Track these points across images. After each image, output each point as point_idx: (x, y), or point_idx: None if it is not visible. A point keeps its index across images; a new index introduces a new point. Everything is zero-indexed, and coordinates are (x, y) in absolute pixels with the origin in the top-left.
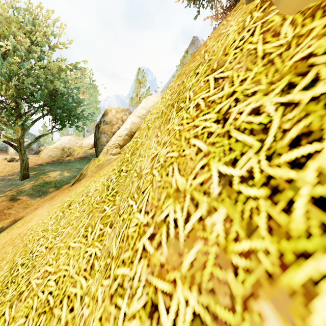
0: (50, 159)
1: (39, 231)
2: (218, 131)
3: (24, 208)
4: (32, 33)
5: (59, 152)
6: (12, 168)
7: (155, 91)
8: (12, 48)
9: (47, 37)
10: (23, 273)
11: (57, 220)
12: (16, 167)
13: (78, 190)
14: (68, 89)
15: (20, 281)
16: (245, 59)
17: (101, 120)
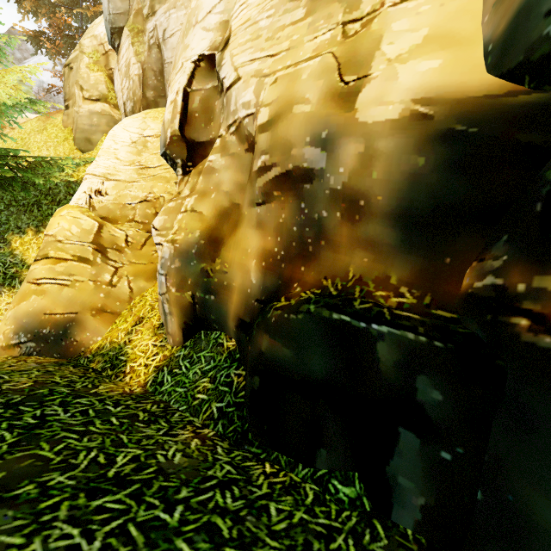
0: None
1: None
2: (56, 136)
3: None
4: None
5: None
6: None
7: None
8: None
9: None
10: None
11: None
12: None
13: None
14: None
15: None
16: (61, 129)
17: None
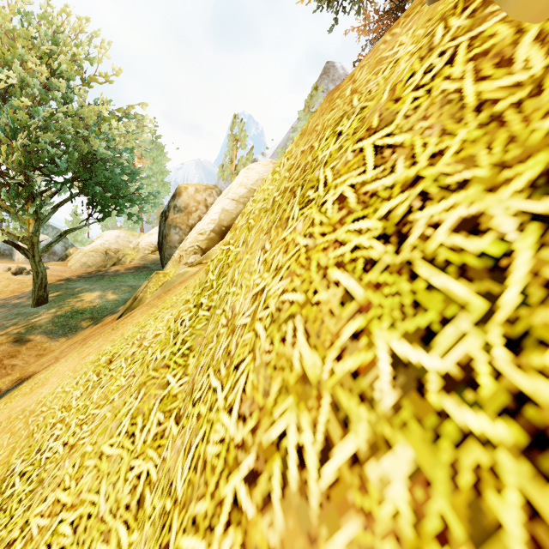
0: (84, 270)
1: (57, 407)
2: (387, 259)
3: (38, 355)
4: (53, 56)
5: (100, 258)
6: (21, 285)
7: (261, 154)
8: (17, 82)
9: (79, 63)
10: (22, 493)
11: (87, 389)
12: (27, 283)
13: (127, 331)
14: (114, 152)
15: (15, 510)
16: (439, 111)
17: (169, 205)
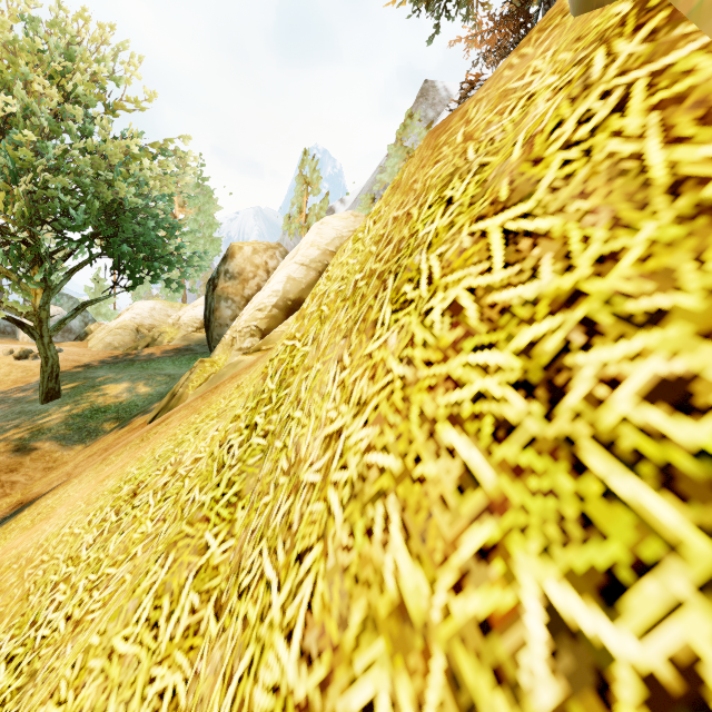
0: (108, 353)
1: (61, 557)
2: (533, 426)
3: (47, 469)
4: (68, 75)
5: (130, 337)
6: (26, 373)
7: (340, 201)
8: (19, 110)
9: (101, 84)
10: (7, 690)
11: (102, 533)
12: (34, 371)
13: (160, 447)
14: (148, 200)
15: None
16: (606, 186)
17: (219, 269)
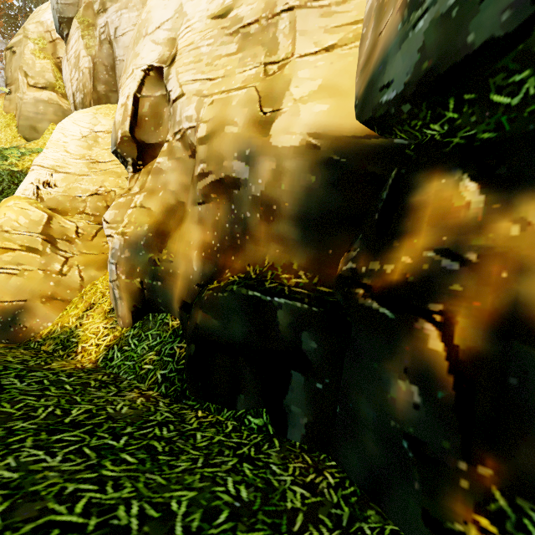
0: None
1: None
2: None
3: None
4: None
5: None
6: None
7: None
8: None
9: None
10: None
11: None
12: None
13: None
14: None
15: None
16: (2, 114)
17: None
